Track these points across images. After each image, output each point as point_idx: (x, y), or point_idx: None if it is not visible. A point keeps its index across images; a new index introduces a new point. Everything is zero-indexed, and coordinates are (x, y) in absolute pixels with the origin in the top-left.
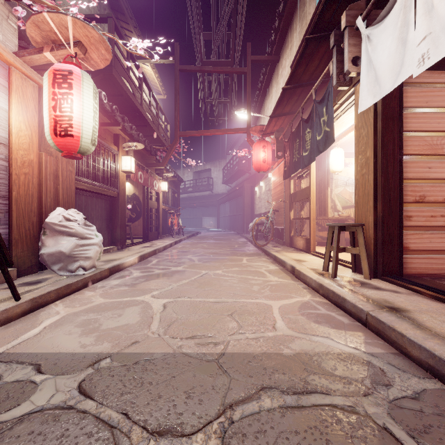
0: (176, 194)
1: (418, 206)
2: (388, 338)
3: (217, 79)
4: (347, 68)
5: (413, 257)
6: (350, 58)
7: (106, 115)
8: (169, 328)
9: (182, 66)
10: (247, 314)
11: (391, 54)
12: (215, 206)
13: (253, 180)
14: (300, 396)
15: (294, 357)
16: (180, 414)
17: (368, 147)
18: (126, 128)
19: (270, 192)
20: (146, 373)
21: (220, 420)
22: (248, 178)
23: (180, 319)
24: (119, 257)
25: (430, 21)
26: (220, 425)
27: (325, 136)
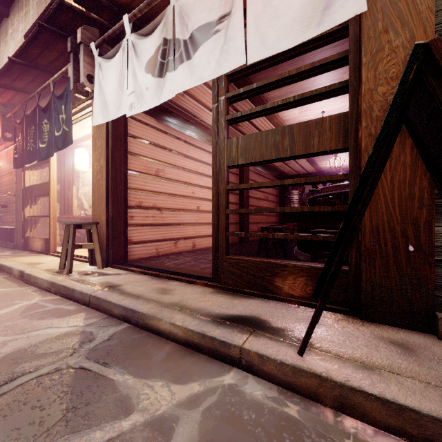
0: None
1: (138, 209)
2: (103, 309)
3: None
4: (82, 81)
5: (135, 247)
6: (85, 73)
7: None
8: None
9: None
10: None
11: (115, 91)
12: None
13: None
14: (3, 387)
15: (3, 358)
16: None
17: (102, 157)
18: None
19: None
20: None
21: None
22: None
23: None
24: None
25: (135, 83)
26: None
27: (64, 135)
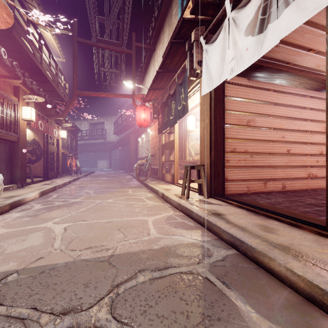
0: (75, 141)
1: (232, 154)
2: (213, 231)
3: (109, 54)
4: (195, 66)
5: (230, 184)
6: (196, 61)
7: (6, 69)
8: (70, 244)
9: (80, 39)
10: (131, 227)
11: (217, 64)
12: (108, 151)
13: (137, 133)
14: (162, 271)
15: (160, 249)
16: (80, 298)
17: (207, 117)
18: (27, 83)
19: (149, 142)
20: (51, 277)
21: (109, 295)
22: (133, 131)
23: (79, 237)
24: (20, 194)
25: (235, 50)
26: (109, 298)
27: (183, 107)
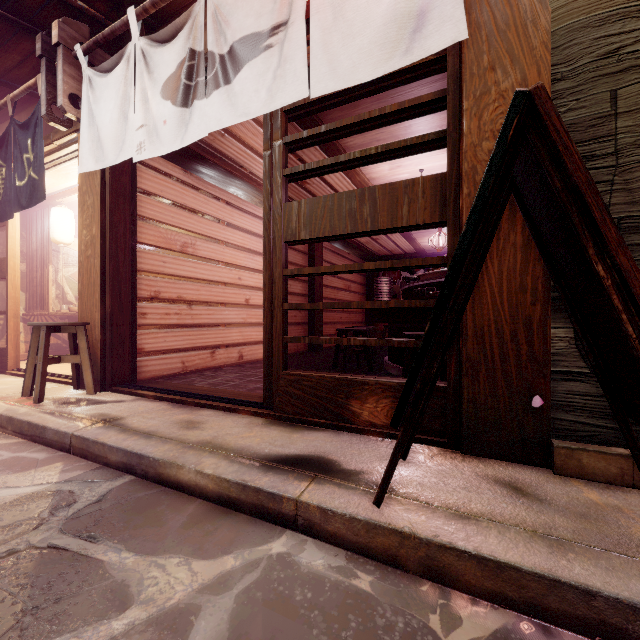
0: None
1: (154, 303)
2: (92, 455)
3: None
4: (61, 103)
5: (148, 359)
6: (66, 92)
7: None
8: None
9: None
10: None
11: (114, 122)
12: None
13: None
14: None
15: None
16: None
17: (95, 222)
18: None
19: None
20: None
21: None
22: None
23: None
24: None
25: (146, 113)
26: None
27: (31, 185)
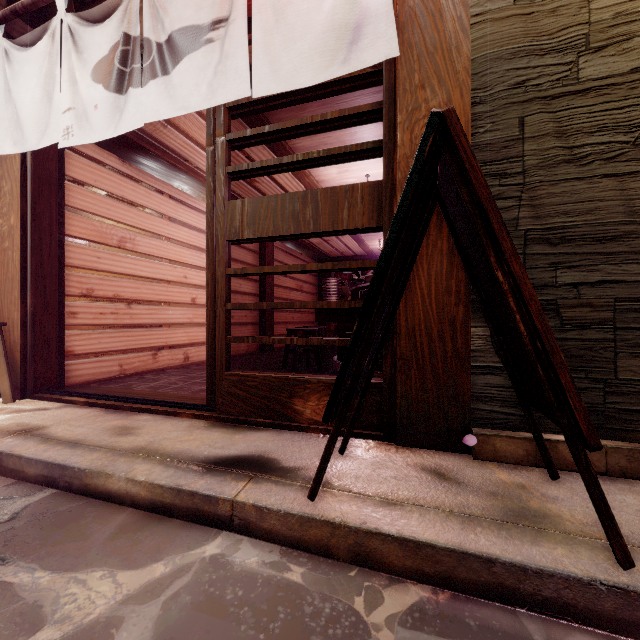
0: None
1: (86, 301)
2: (6, 470)
3: None
4: None
5: (79, 363)
6: None
7: None
8: None
9: None
10: None
11: (36, 102)
12: None
13: None
14: None
15: None
16: None
17: (14, 211)
18: None
19: None
20: None
21: None
22: None
23: None
24: None
25: (74, 95)
26: None
27: None
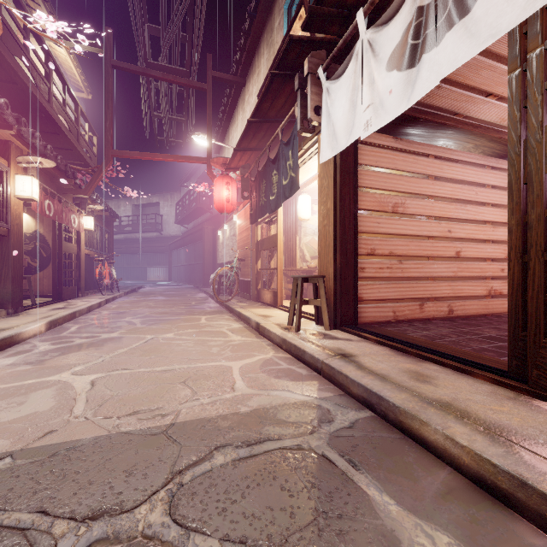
0: (108, 234)
1: (370, 259)
2: (337, 382)
3: (168, 89)
4: (310, 116)
5: (366, 307)
6: (312, 106)
7: None
8: (101, 408)
9: (117, 61)
10: (204, 379)
11: (345, 113)
12: (166, 252)
13: (215, 222)
14: (254, 447)
15: (251, 413)
16: (119, 494)
17: (329, 198)
18: (24, 135)
19: (236, 238)
20: (70, 462)
21: (167, 487)
22: (209, 218)
23: (116, 396)
24: (13, 325)
25: (372, 93)
26: (167, 492)
27: (291, 182)
